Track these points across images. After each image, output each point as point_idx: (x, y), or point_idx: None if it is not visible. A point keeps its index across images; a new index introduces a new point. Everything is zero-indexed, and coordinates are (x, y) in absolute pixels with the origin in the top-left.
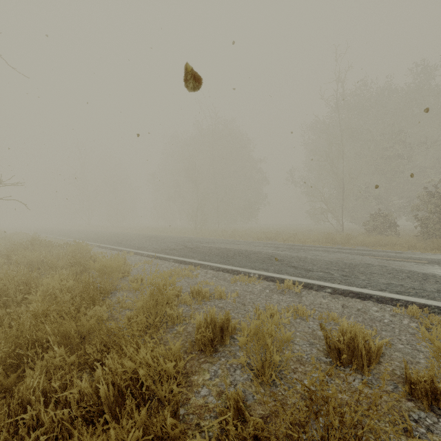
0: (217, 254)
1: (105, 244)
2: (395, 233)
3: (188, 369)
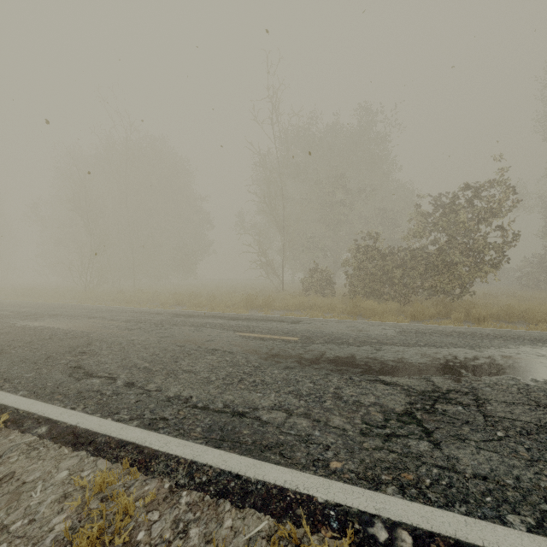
0: None
1: None
2: (332, 292)
3: None
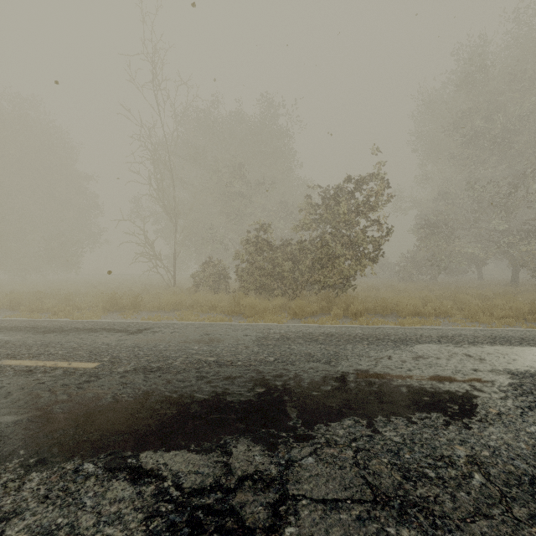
0: None
1: None
2: (226, 287)
3: None
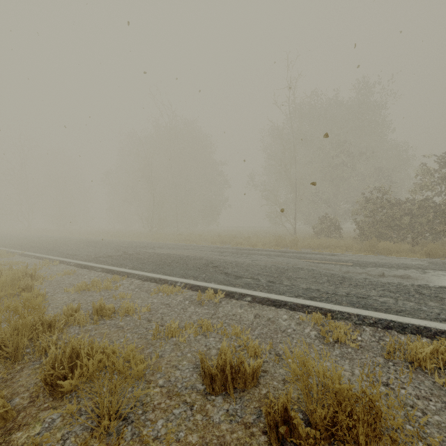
0: (154, 261)
1: (30, 251)
2: (339, 236)
3: (17, 422)
